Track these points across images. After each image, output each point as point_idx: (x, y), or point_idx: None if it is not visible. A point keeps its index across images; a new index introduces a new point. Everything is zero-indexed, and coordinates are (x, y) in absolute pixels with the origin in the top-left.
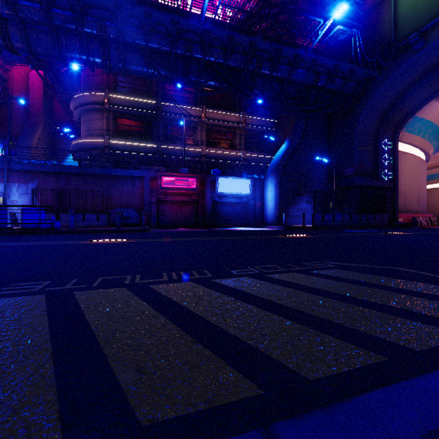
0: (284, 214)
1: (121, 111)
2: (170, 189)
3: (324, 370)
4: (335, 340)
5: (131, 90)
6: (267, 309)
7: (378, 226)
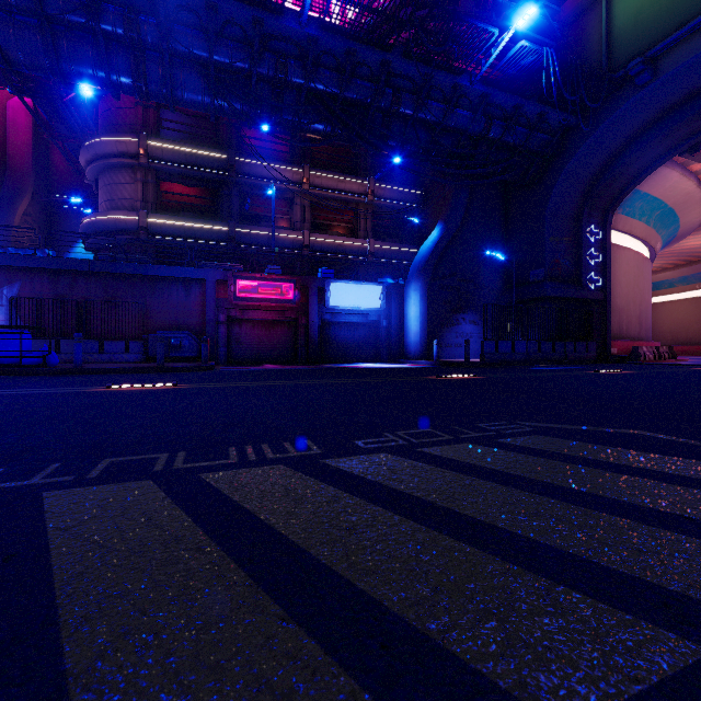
0: (436, 341)
1: (168, 170)
2: (250, 300)
3: (587, 694)
4: (583, 601)
5: (185, 136)
6: (430, 525)
7: (581, 361)
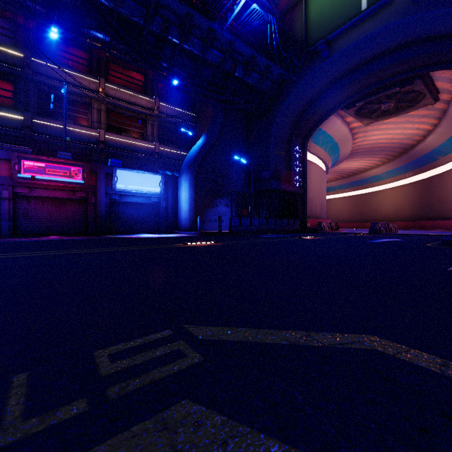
0: (199, 217)
1: None
2: (37, 180)
3: None
4: None
5: None
6: None
7: (291, 231)
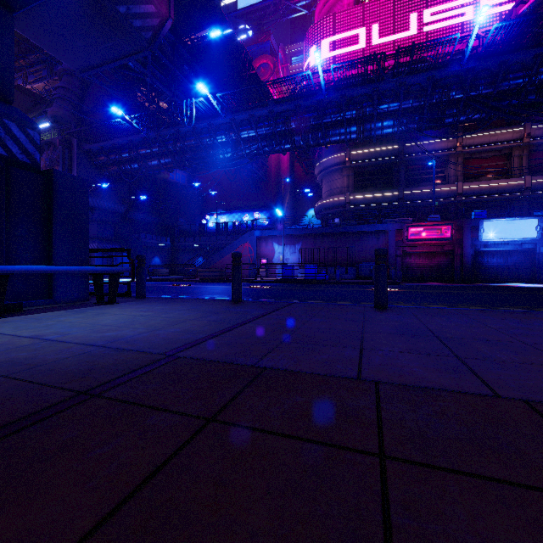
0: None
1: (360, 165)
2: (417, 240)
3: None
4: None
5: (369, 141)
6: None
7: None
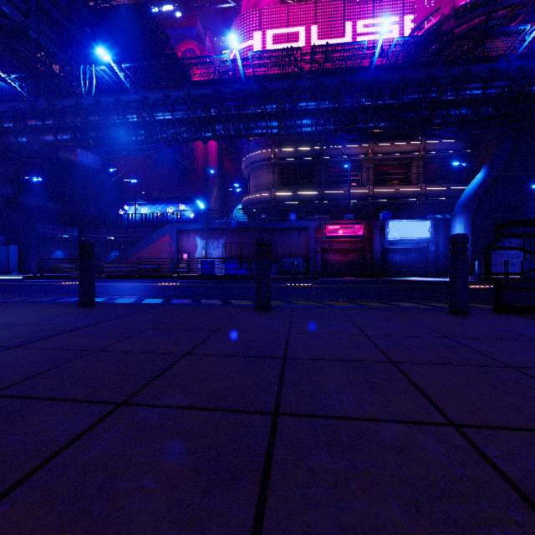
0: (477, 262)
1: (285, 163)
2: (335, 238)
3: None
4: None
5: (294, 140)
6: None
7: None
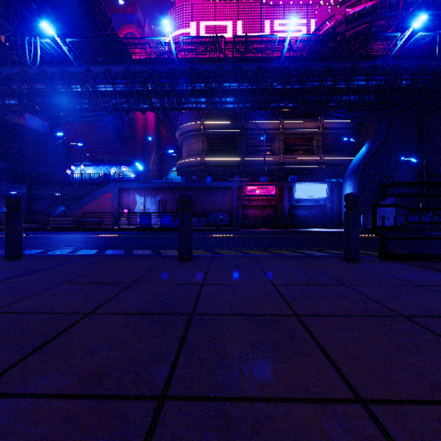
0: (362, 216)
1: (212, 133)
2: (253, 196)
3: None
4: None
5: (219, 115)
6: None
7: None
